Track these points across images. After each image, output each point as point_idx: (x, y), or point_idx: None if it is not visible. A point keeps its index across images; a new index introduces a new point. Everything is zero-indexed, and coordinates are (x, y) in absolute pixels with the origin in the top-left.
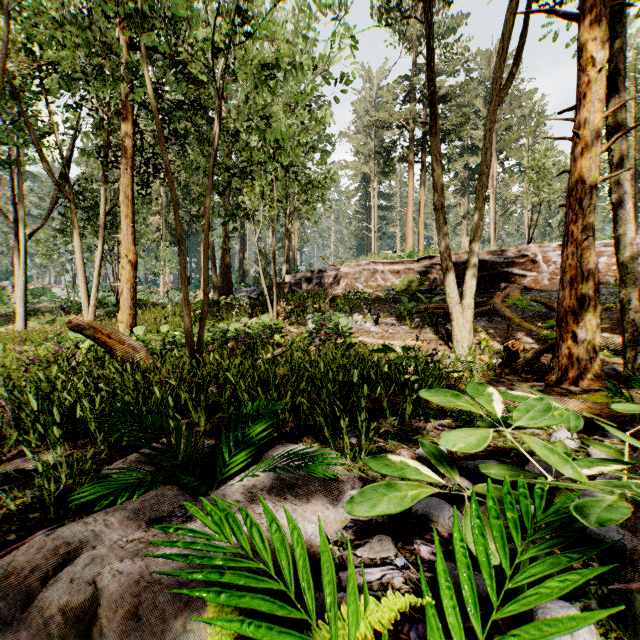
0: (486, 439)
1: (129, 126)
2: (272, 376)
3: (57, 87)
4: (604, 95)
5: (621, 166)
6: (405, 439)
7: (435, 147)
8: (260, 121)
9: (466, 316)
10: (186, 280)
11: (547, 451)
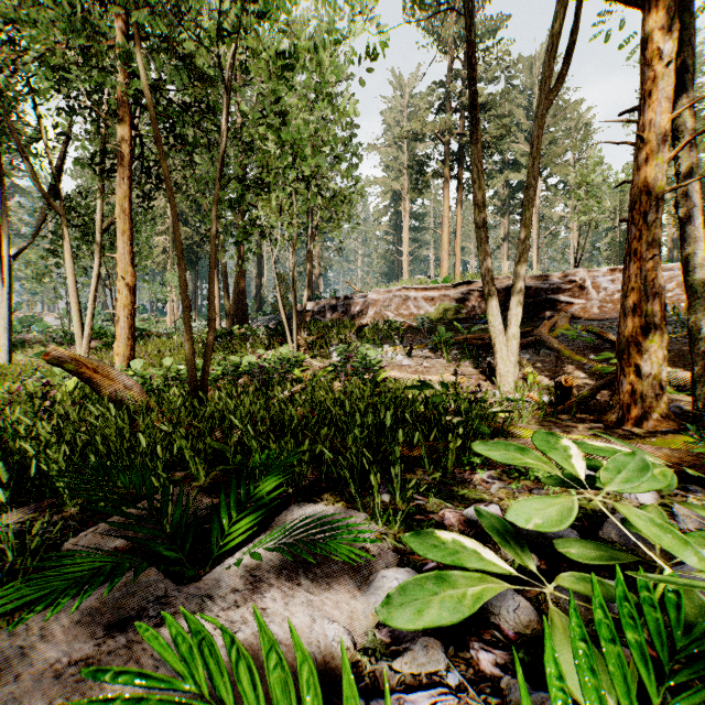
0: (572, 512)
1: (126, 129)
2: (288, 418)
3: (46, 86)
4: (671, 93)
5: (690, 176)
6: (448, 495)
7: (476, 156)
8: (276, 120)
9: (511, 347)
10: (187, 304)
11: (658, 529)
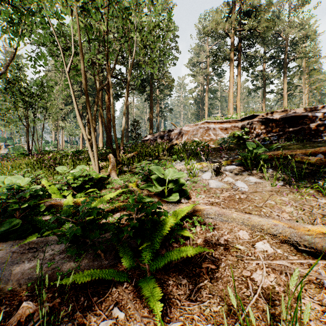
0: None
1: None
2: None
3: None
4: None
5: None
6: None
7: None
8: None
9: None
10: None
11: None
